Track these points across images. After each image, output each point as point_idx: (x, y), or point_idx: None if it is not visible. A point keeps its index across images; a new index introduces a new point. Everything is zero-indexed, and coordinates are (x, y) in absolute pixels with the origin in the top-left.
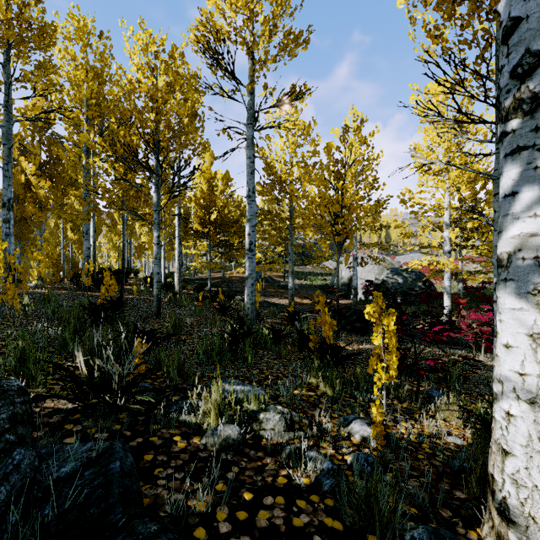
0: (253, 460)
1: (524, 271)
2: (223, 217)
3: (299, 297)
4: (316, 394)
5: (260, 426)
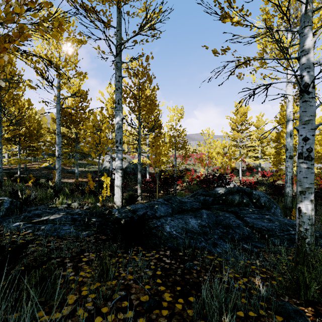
0: (72, 209)
1: (116, 169)
2: (30, 132)
3: (81, 178)
4: (87, 202)
5: (72, 206)
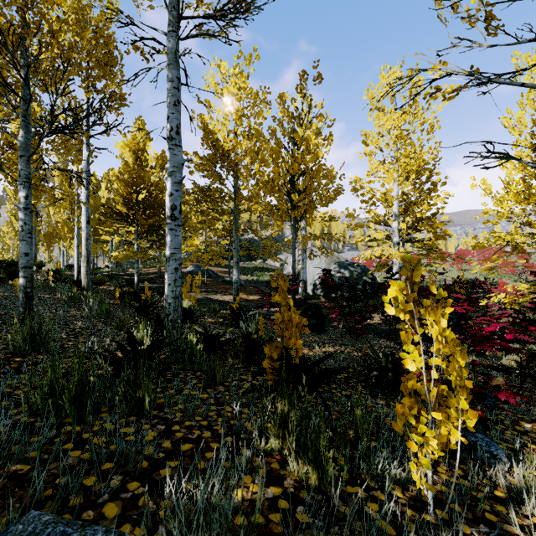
0: None
1: None
2: (153, 197)
3: (245, 293)
4: (284, 490)
5: None
